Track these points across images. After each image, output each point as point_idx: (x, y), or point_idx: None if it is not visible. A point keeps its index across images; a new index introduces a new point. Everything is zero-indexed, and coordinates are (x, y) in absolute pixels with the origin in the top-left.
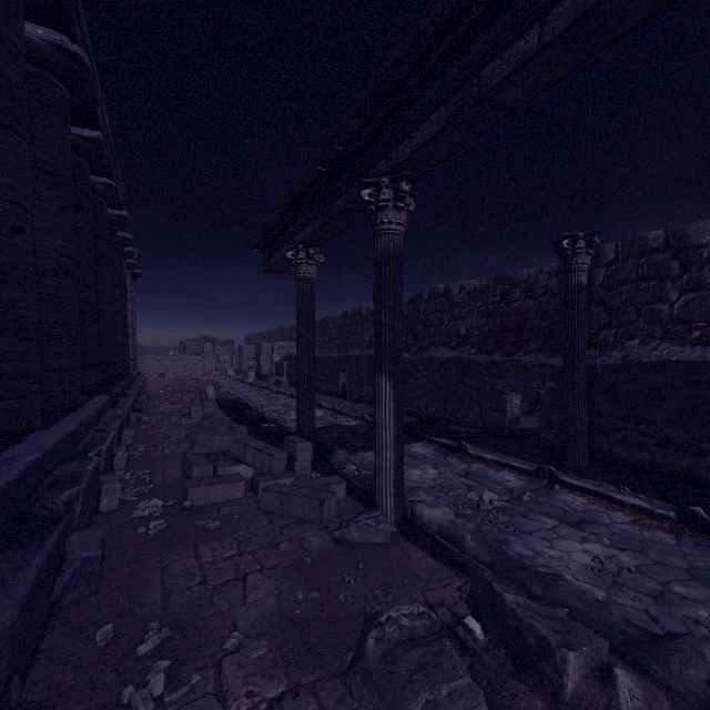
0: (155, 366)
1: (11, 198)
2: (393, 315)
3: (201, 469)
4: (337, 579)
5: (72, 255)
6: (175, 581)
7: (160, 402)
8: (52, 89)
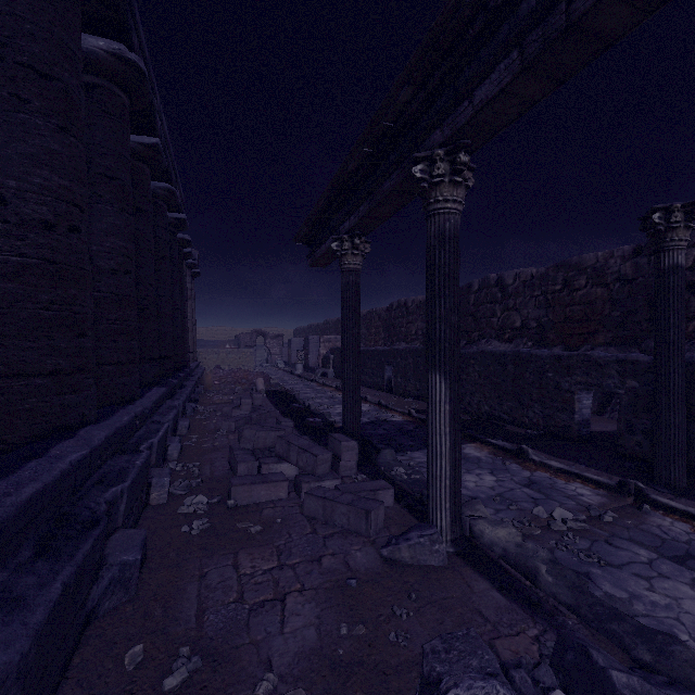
0: (213, 358)
1: (67, 198)
2: (449, 306)
3: (246, 466)
4: (386, 611)
5: (131, 255)
6: (212, 595)
7: (215, 392)
8: (113, 97)
